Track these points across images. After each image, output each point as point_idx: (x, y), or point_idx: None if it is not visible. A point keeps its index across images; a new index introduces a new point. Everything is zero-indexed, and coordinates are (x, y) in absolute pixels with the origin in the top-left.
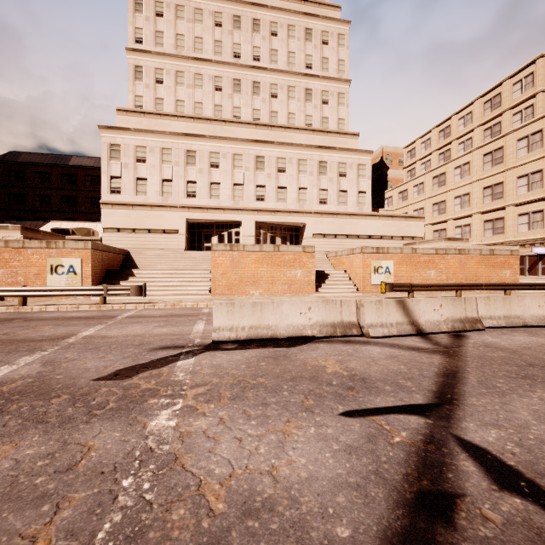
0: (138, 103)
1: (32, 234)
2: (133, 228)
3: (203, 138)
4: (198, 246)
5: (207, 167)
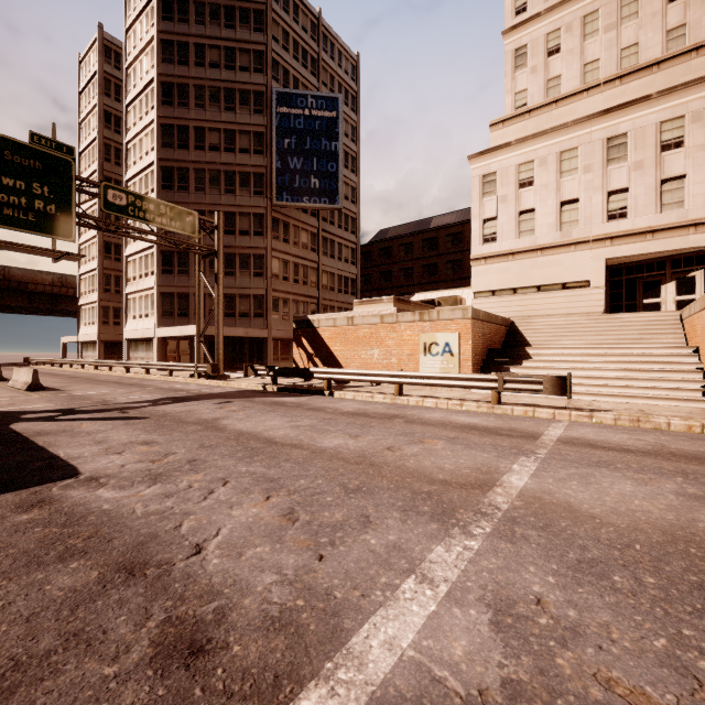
0: (519, 103)
1: (404, 306)
2: (513, 288)
3: (644, 102)
4: (628, 305)
5: (652, 154)
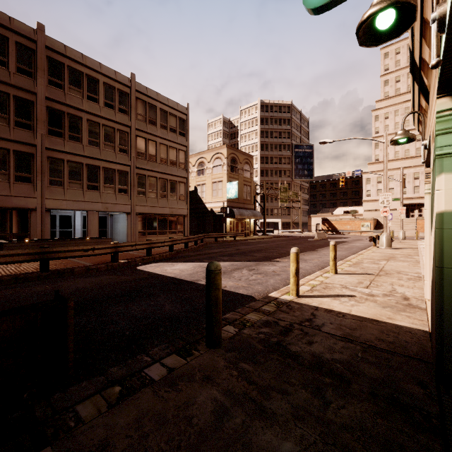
0: (376, 158)
1: (352, 216)
2: (375, 209)
3: (410, 167)
4: (406, 215)
5: (412, 180)
